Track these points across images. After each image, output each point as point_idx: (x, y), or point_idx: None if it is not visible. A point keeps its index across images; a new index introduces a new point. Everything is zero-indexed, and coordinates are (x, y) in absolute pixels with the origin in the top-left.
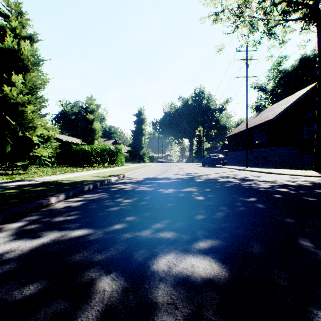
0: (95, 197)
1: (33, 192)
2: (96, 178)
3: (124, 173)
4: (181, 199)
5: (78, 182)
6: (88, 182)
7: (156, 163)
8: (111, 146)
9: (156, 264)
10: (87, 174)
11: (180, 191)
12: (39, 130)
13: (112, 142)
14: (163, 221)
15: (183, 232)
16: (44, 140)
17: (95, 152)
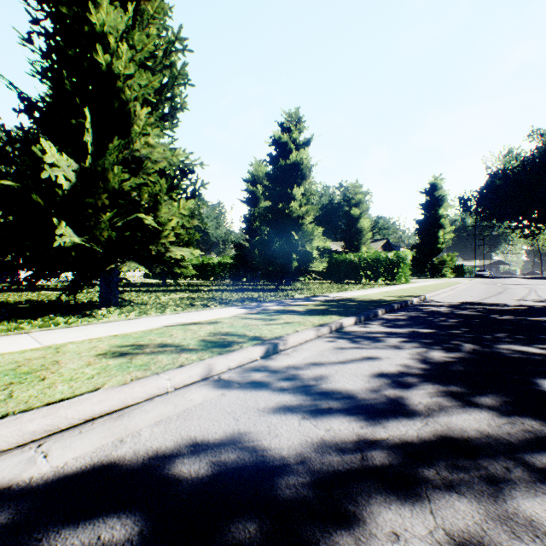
0: (412, 314)
1: (354, 306)
2: (391, 298)
3: (423, 295)
4: (525, 325)
5: (379, 301)
6: (390, 302)
7: (470, 279)
8: (388, 253)
9: (499, 346)
10: (373, 294)
11: (524, 319)
12: (315, 242)
13: (381, 244)
14: (500, 334)
15: (522, 340)
16: (320, 252)
17: (363, 263)
